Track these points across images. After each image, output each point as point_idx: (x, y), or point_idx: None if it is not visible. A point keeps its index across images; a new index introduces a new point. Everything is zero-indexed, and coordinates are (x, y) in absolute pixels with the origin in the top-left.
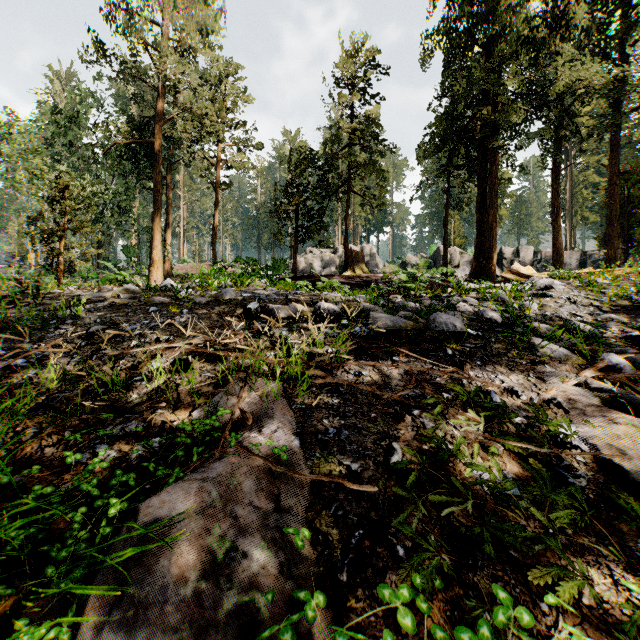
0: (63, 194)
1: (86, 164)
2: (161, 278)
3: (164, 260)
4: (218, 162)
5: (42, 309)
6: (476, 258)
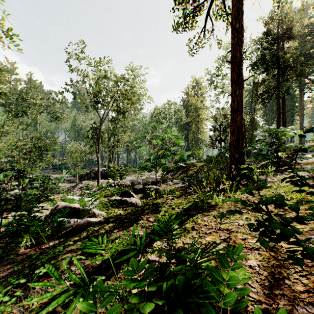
0: None
1: None
2: None
3: None
4: None
5: None
6: None
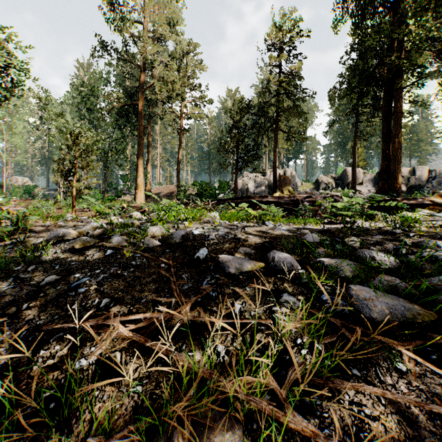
0: (75, 143)
1: (96, 122)
2: (143, 197)
3: (146, 184)
4: (181, 114)
5: None
6: (382, 178)
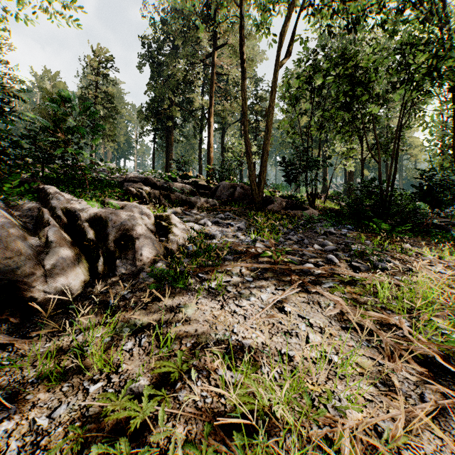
0: None
1: None
2: None
3: None
4: None
5: None
6: None
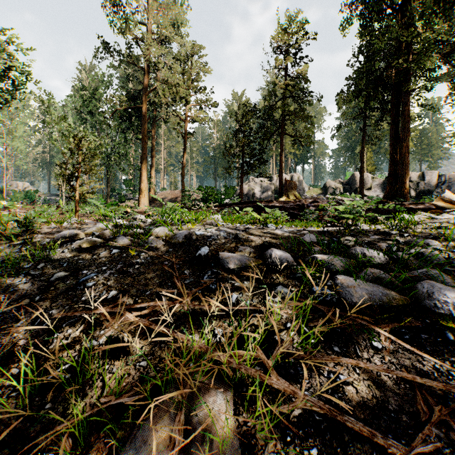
0: (78, 147)
1: (99, 125)
2: (147, 202)
3: (150, 189)
4: (186, 118)
5: (11, 258)
6: (390, 183)
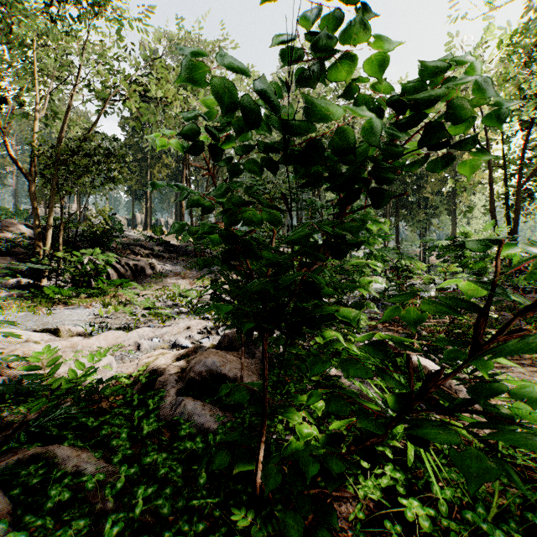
0: None
1: None
2: None
3: None
4: None
5: None
6: (145, 223)
